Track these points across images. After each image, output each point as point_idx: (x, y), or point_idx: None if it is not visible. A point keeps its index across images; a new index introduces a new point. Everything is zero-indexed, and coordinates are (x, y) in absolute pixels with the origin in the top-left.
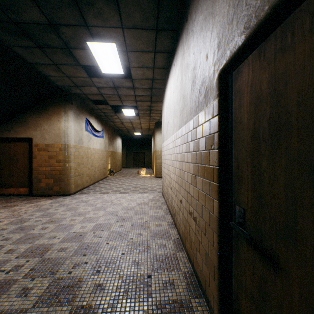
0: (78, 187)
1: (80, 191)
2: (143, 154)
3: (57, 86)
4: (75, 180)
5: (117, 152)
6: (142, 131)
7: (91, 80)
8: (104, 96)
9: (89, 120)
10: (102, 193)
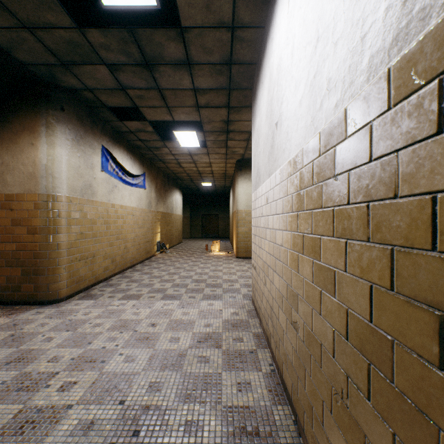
0: (80, 282)
1: (86, 289)
2: (216, 217)
3: (22, 66)
4: (73, 270)
5: (173, 215)
6: (214, 180)
7: (87, 40)
8: (130, 95)
9: (111, 152)
10: (127, 298)
